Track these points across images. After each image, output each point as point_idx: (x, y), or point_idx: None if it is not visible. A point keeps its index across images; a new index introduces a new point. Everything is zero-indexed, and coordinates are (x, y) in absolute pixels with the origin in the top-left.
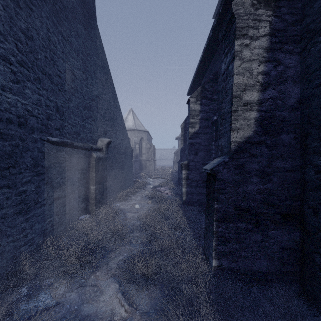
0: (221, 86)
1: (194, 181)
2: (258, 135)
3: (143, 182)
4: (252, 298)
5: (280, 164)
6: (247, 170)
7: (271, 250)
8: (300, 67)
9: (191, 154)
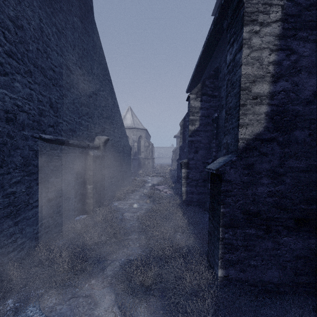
0: (226, 79)
1: (194, 180)
2: (268, 131)
3: (142, 180)
4: (265, 316)
5: (293, 164)
6: (256, 170)
7: (283, 258)
8: (316, 56)
9: (191, 152)
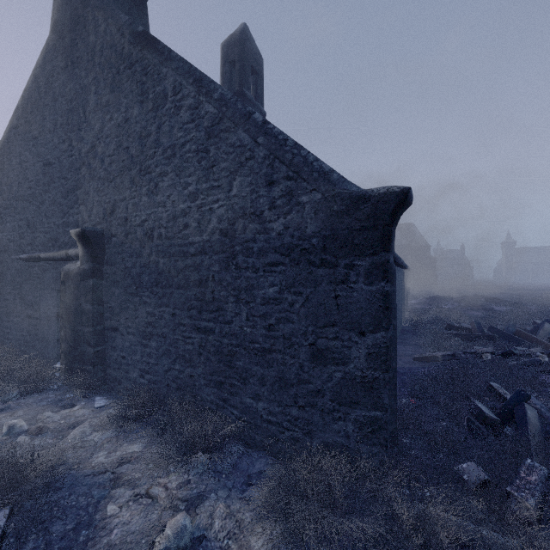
0: None
1: None
2: None
3: None
4: None
5: None
6: None
7: None
8: None
9: None
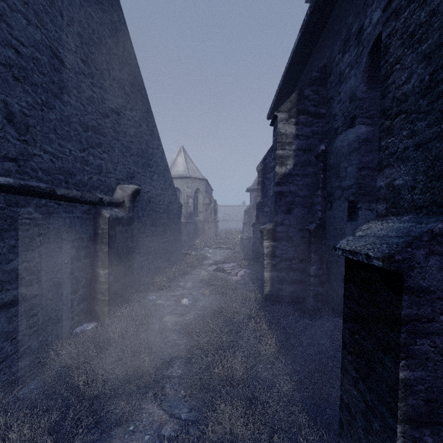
0: (385, 35)
1: (285, 260)
2: None
3: (198, 255)
4: None
5: None
6: None
7: None
8: None
9: (279, 211)
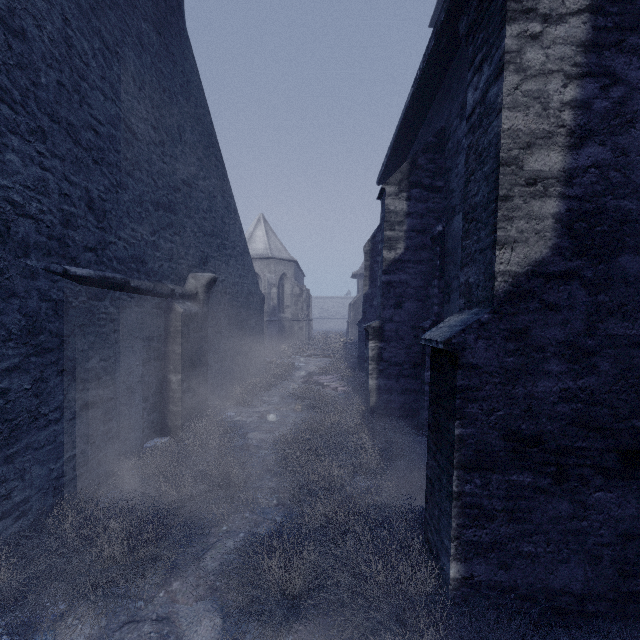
0: (466, 144)
1: (395, 365)
2: (562, 256)
3: (286, 364)
4: None
5: (617, 329)
6: (534, 344)
7: (594, 539)
8: None
9: (387, 306)
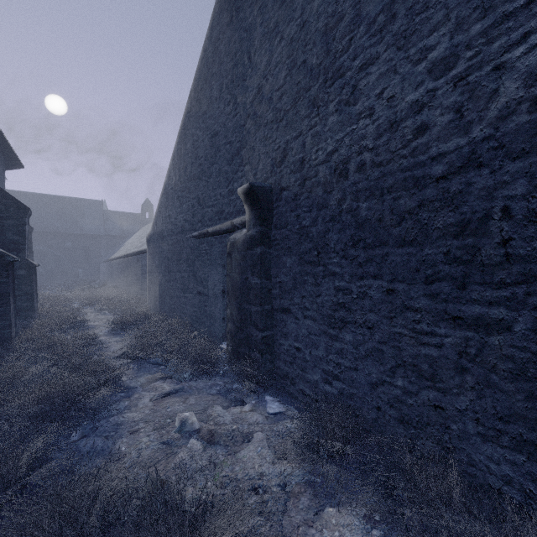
0: None
1: None
2: None
3: None
4: None
5: None
6: None
7: None
8: None
9: None
